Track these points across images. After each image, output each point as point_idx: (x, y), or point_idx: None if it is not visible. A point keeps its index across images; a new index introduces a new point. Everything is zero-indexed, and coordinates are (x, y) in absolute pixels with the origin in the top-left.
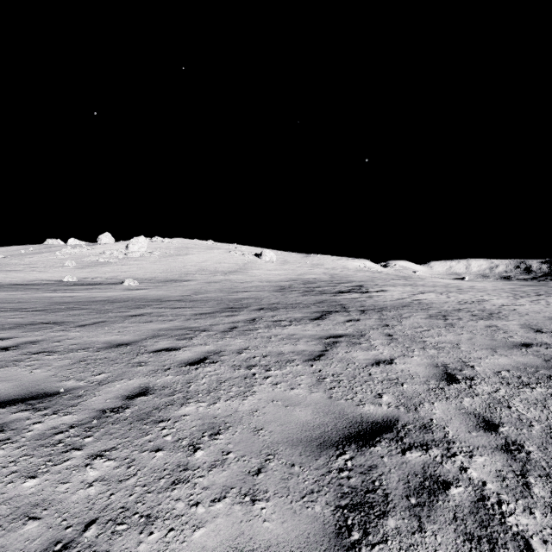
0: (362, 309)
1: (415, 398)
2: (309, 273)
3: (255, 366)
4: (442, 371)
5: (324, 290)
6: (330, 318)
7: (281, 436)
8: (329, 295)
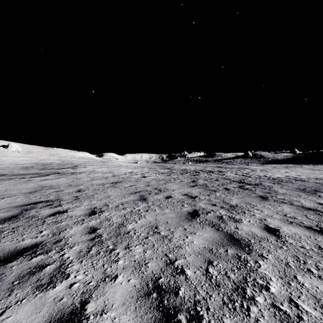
0: (66, 173)
1: (60, 184)
2: (47, 159)
3: (17, 184)
4: (72, 181)
5: (54, 168)
6: (49, 176)
7: (26, 188)
8: (55, 169)
